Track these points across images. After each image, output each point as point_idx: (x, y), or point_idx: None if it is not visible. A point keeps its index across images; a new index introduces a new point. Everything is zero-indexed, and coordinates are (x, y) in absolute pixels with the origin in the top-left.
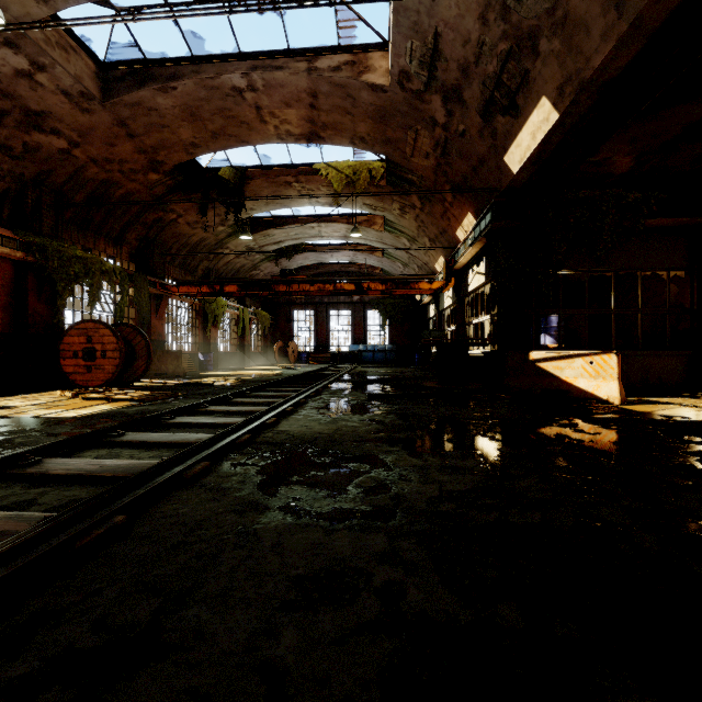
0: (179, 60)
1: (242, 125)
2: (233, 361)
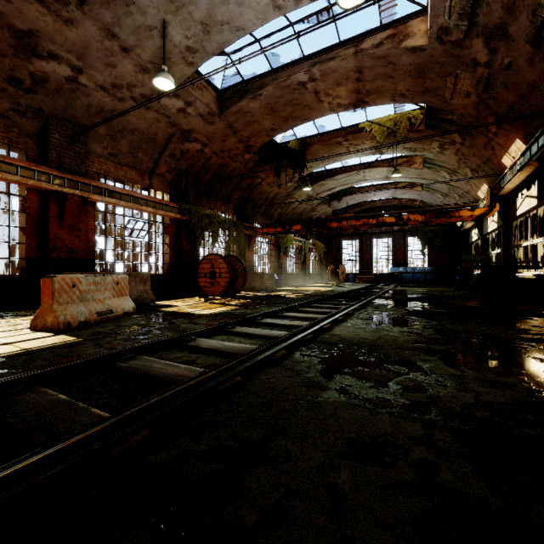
0: (263, 75)
1: (305, 108)
2: (297, 280)
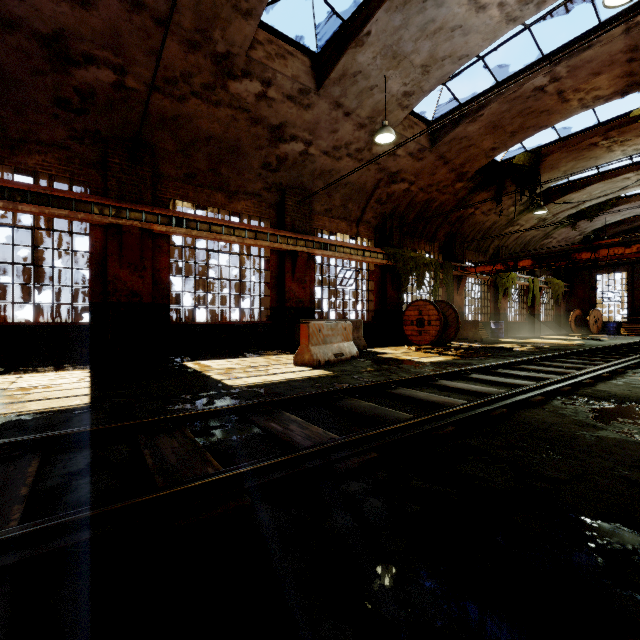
0: (485, 92)
1: (541, 114)
2: (521, 330)
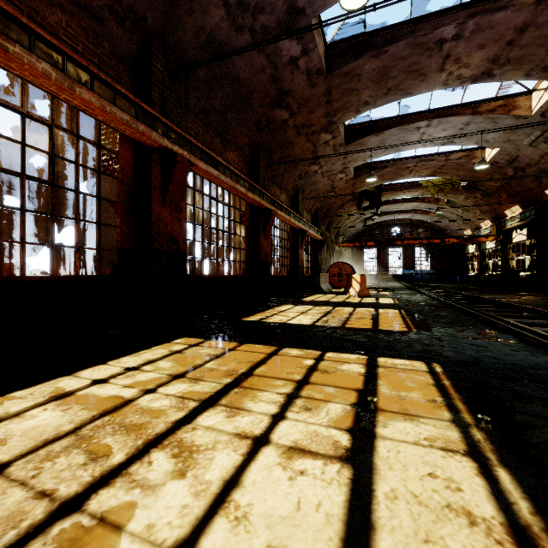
0: (387, 161)
1: (399, 175)
2: None
